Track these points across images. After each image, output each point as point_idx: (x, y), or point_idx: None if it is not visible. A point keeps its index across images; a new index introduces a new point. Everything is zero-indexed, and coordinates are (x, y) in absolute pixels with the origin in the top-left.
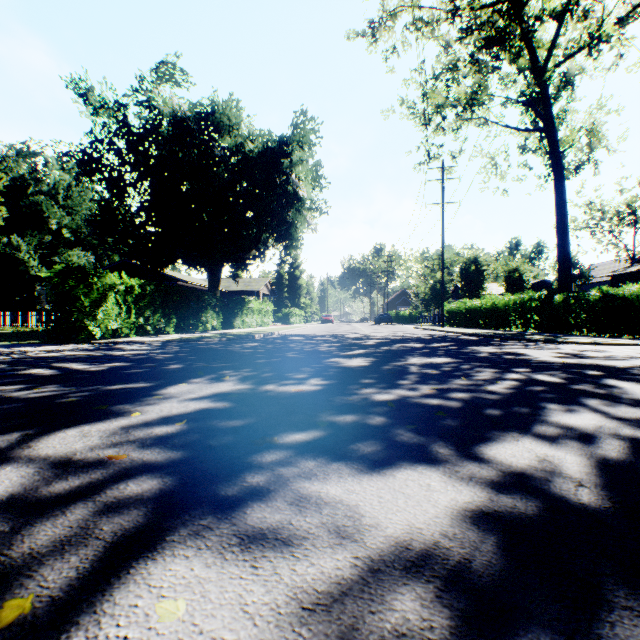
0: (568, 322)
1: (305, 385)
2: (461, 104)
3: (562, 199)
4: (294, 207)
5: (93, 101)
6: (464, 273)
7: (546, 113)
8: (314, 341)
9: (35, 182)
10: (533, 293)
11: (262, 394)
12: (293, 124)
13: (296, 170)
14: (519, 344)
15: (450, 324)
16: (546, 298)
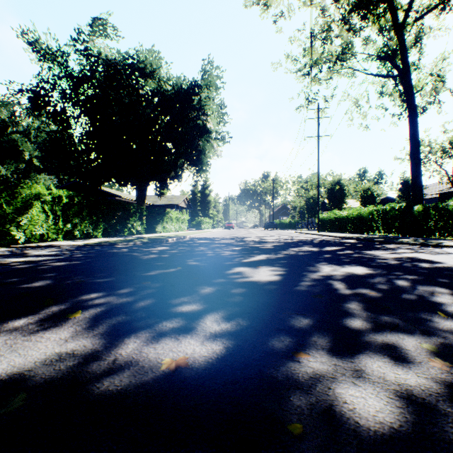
0: (427, 228)
1: (193, 339)
2: (333, 58)
3: (415, 130)
4: (203, 137)
5: (40, 49)
6: (330, 191)
7: (403, 61)
8: (218, 244)
9: (13, 124)
10: (394, 204)
11: (88, 389)
12: (202, 70)
13: (204, 107)
14: (404, 248)
15: (322, 229)
16: (406, 208)
